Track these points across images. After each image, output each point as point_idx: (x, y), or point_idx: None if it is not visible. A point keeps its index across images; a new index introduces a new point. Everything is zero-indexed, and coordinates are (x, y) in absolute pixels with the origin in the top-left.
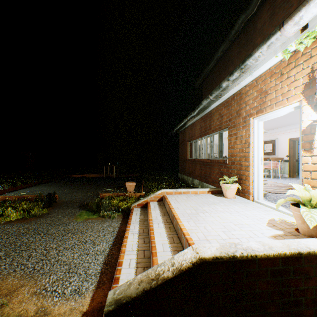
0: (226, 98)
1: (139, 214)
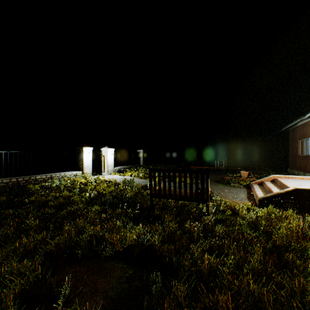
0: None
1: (257, 186)
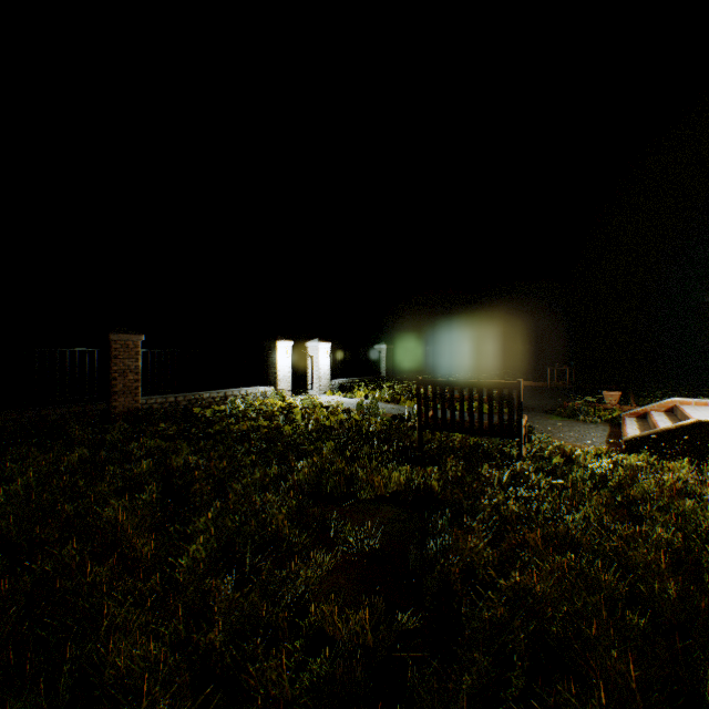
0: None
1: (634, 421)
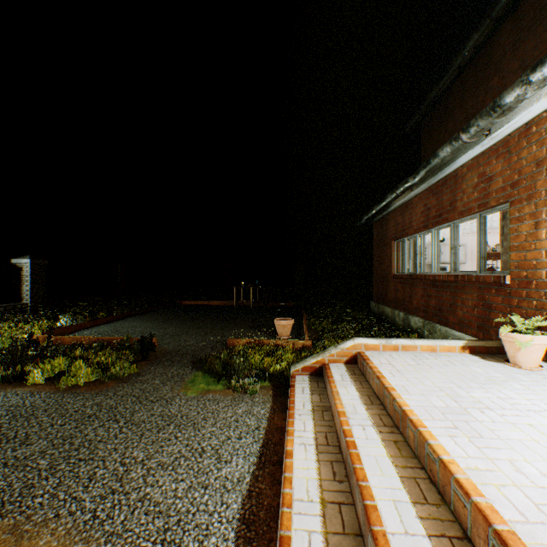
0: (503, 136)
1: (309, 392)
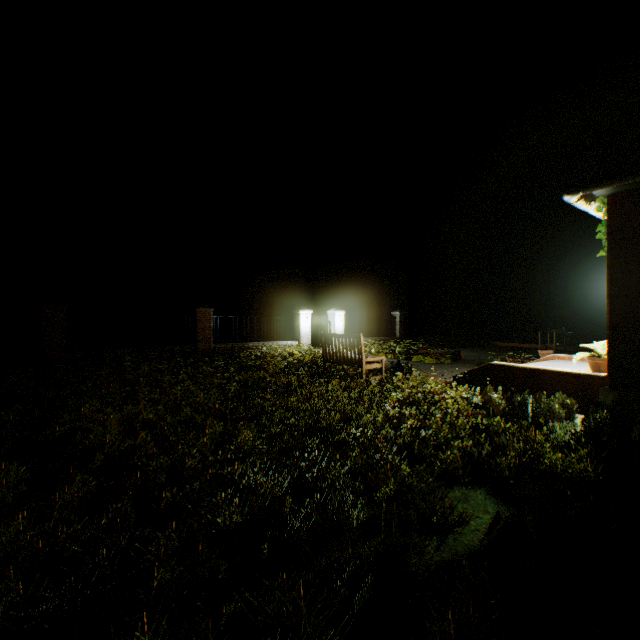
0: None
1: None
